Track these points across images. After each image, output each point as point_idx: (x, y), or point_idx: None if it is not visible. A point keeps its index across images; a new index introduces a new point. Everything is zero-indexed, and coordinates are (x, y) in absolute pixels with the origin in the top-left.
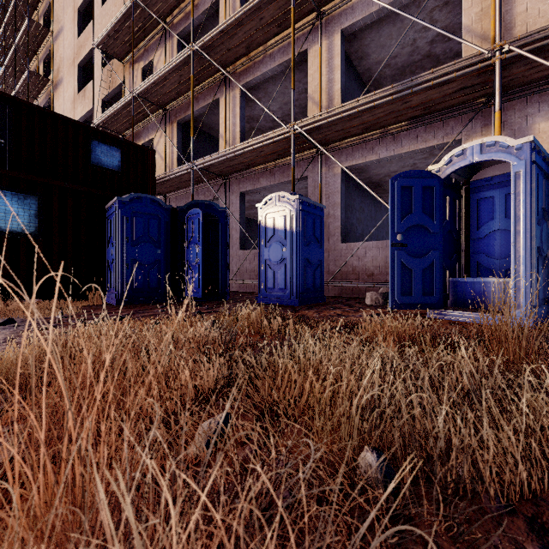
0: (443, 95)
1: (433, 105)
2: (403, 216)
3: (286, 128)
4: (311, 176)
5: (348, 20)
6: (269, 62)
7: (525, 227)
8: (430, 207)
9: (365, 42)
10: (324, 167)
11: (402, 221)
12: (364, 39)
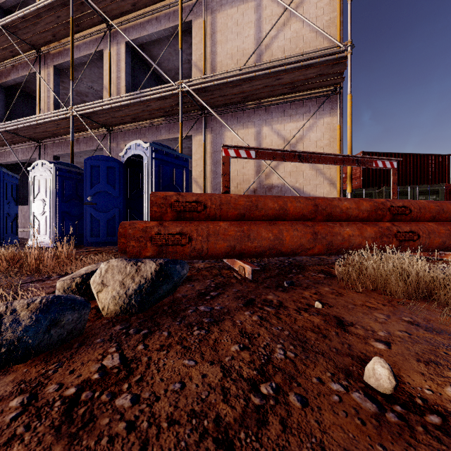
0: (171, 105)
1: (169, 110)
2: (94, 185)
3: (67, 110)
4: (106, 148)
5: (130, 36)
6: (76, 52)
7: (148, 196)
8: (113, 180)
9: (154, 54)
10: (114, 143)
11: (92, 188)
12: (152, 52)
